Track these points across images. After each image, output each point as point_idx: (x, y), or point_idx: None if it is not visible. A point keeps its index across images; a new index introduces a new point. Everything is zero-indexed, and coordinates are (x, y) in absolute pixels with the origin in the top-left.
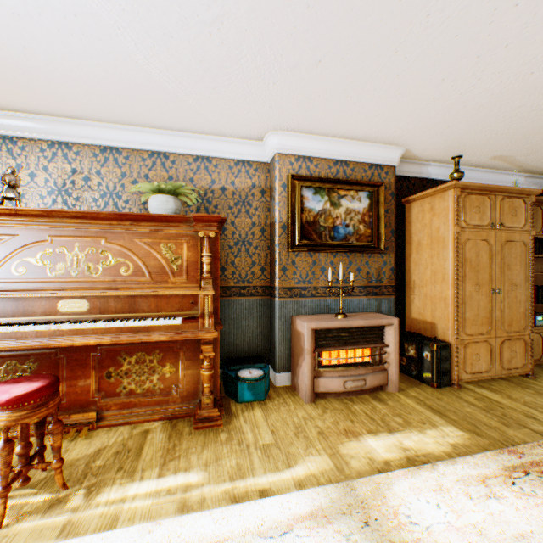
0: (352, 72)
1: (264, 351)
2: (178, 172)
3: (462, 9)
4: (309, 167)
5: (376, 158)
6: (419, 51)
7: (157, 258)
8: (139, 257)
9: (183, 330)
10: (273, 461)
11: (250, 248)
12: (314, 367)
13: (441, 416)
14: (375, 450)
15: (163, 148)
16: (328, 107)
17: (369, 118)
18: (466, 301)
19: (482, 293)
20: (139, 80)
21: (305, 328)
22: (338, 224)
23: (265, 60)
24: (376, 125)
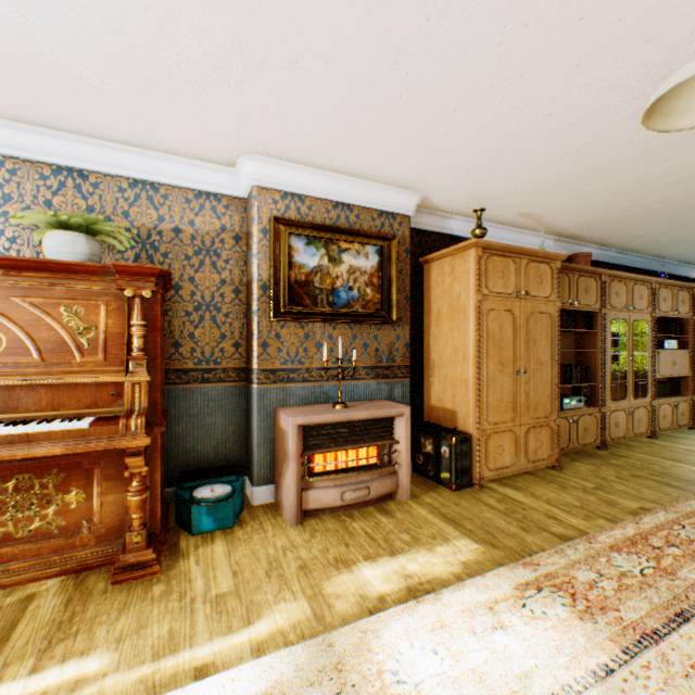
0: (343, 83)
1: (239, 458)
2: (104, 201)
3: (467, 19)
4: (300, 209)
5: (387, 204)
6: (423, 67)
7: (53, 327)
8: (20, 326)
9: (93, 437)
10: (227, 619)
11: (219, 315)
12: (302, 477)
13: (456, 526)
14: (370, 583)
15: (77, 163)
16: (319, 129)
17: (374, 150)
18: (489, 383)
19: (506, 373)
20: (16, 47)
21: (290, 425)
22: (339, 286)
23: (219, 47)
24: (383, 160)
